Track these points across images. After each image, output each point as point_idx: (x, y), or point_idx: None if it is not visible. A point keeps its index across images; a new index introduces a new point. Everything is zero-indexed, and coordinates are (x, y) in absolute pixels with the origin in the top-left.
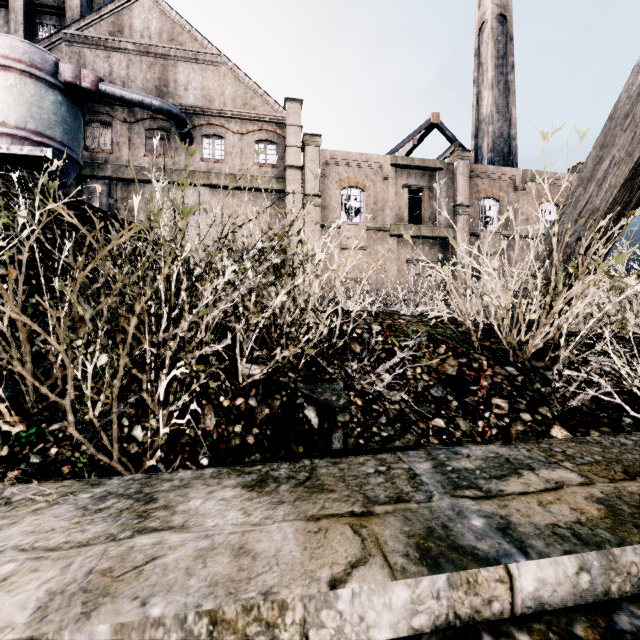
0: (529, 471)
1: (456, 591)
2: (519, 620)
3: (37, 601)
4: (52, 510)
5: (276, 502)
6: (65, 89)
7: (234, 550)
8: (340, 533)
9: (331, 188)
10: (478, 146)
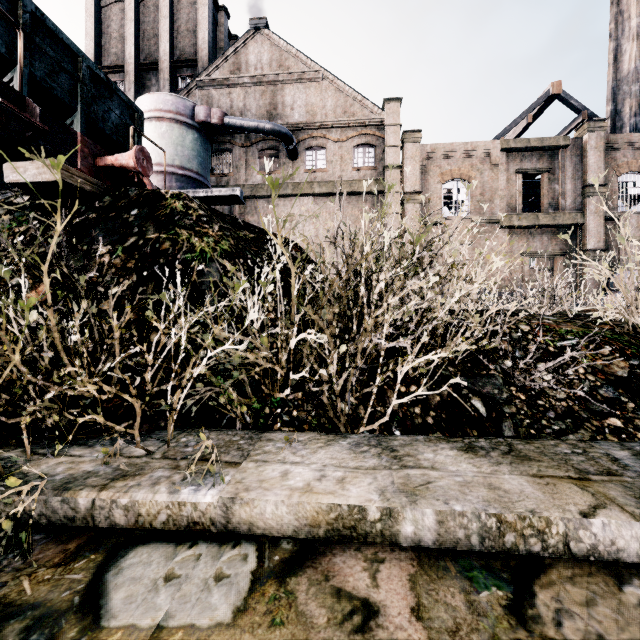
0: None
1: None
2: None
3: (375, 491)
4: (331, 448)
5: (495, 462)
6: (200, 128)
7: (485, 485)
8: (568, 487)
9: (432, 183)
10: (616, 111)
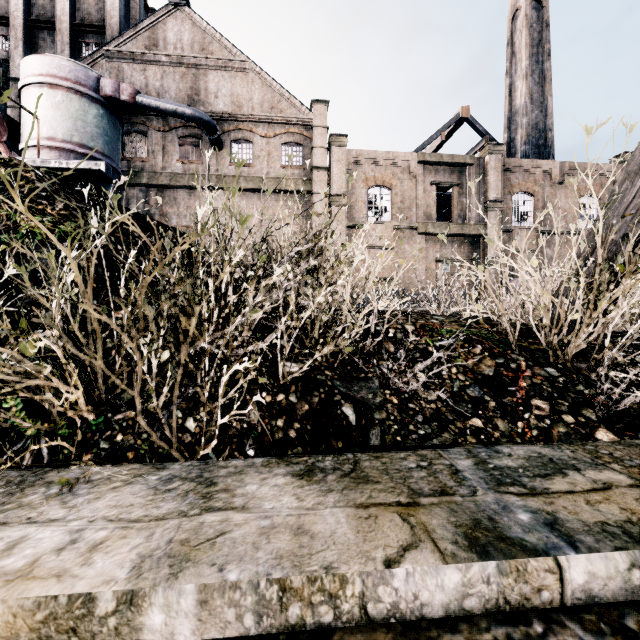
0: (574, 471)
1: (506, 578)
2: (569, 610)
3: (131, 562)
4: (128, 488)
5: (325, 490)
6: (106, 103)
7: (293, 530)
8: (389, 520)
9: (357, 188)
10: (511, 139)
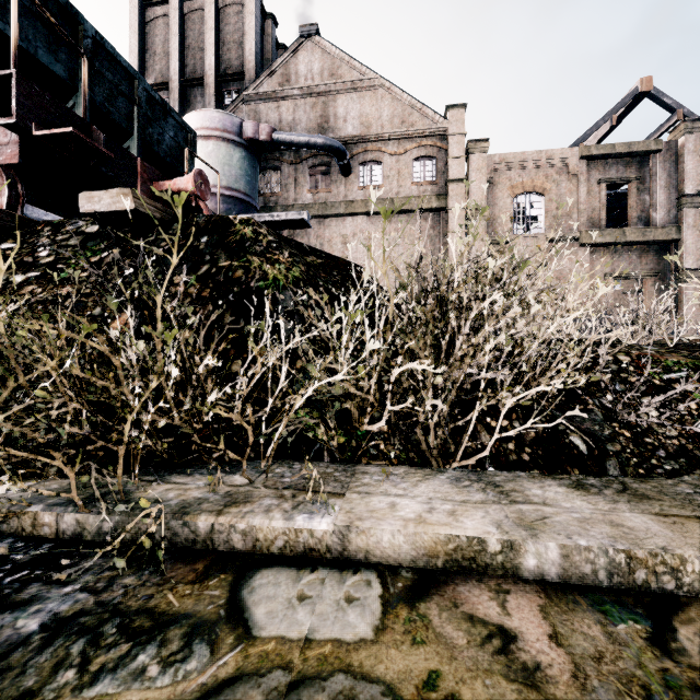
0: None
1: None
2: None
3: (491, 524)
4: (431, 482)
5: (611, 500)
6: (247, 145)
7: (607, 522)
8: (698, 527)
9: (500, 198)
10: None
